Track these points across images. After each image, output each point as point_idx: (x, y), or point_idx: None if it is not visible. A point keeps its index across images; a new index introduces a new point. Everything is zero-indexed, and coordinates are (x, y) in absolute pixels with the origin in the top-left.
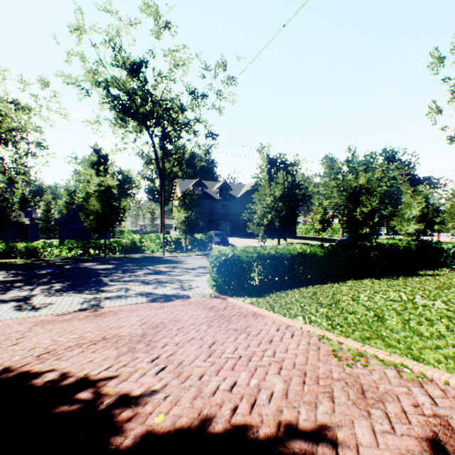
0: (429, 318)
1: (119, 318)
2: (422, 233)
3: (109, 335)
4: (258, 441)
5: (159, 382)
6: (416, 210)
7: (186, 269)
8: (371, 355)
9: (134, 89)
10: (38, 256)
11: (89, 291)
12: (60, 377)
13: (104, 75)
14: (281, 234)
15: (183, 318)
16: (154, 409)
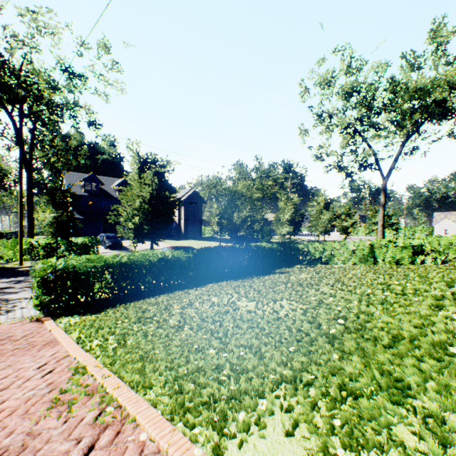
0: (223, 324)
1: None
2: (292, 234)
3: None
4: None
5: None
6: (288, 214)
7: None
8: (101, 390)
9: None
10: None
11: None
12: None
13: None
14: (154, 238)
15: None
16: None
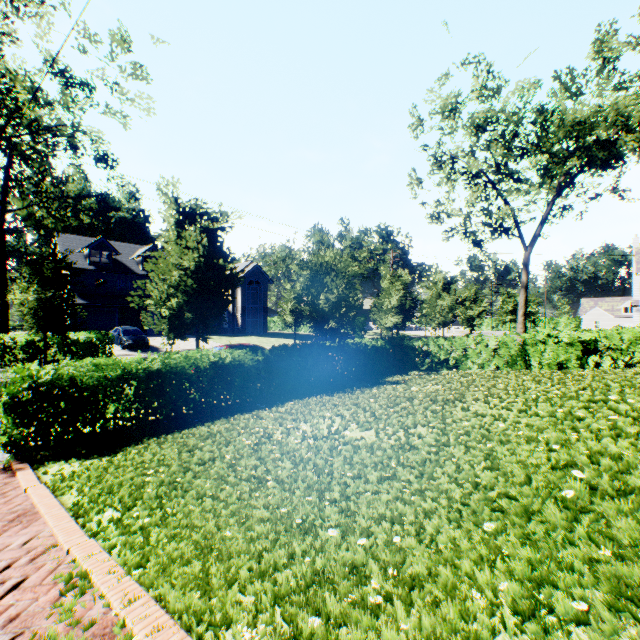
0: (334, 474)
1: None
2: (401, 327)
3: None
4: None
5: None
6: (395, 299)
7: None
8: (120, 639)
9: None
10: None
11: None
12: None
13: None
14: (202, 331)
15: None
16: None
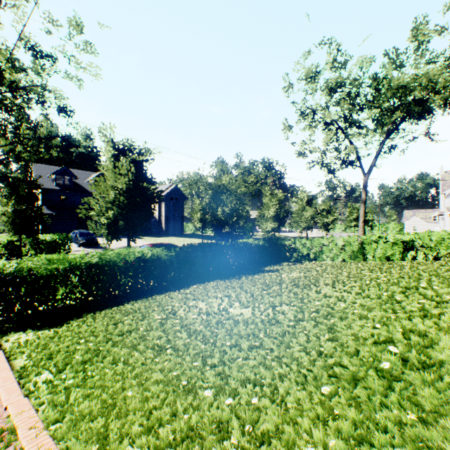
0: (217, 343)
1: None
2: (277, 231)
3: None
4: None
5: None
6: (273, 210)
7: None
8: None
9: None
10: None
11: None
12: None
13: None
14: (132, 234)
15: None
16: None
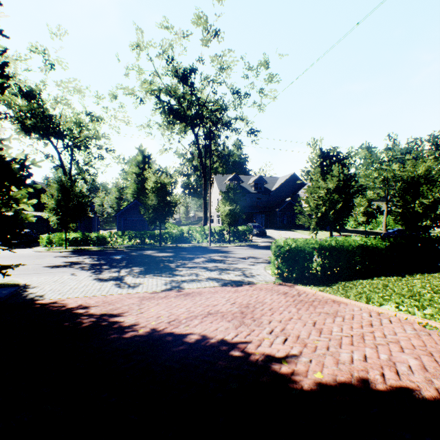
0: None
1: (207, 298)
2: None
3: (211, 311)
4: (426, 400)
5: (292, 349)
6: None
7: (237, 258)
8: None
9: (183, 95)
10: (106, 244)
11: (165, 275)
12: (202, 339)
13: (158, 84)
14: (334, 226)
15: (265, 300)
16: (307, 368)
